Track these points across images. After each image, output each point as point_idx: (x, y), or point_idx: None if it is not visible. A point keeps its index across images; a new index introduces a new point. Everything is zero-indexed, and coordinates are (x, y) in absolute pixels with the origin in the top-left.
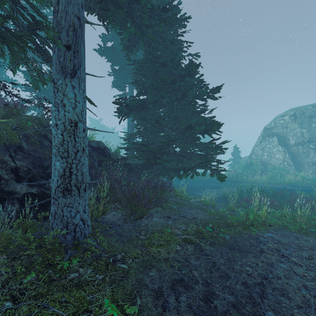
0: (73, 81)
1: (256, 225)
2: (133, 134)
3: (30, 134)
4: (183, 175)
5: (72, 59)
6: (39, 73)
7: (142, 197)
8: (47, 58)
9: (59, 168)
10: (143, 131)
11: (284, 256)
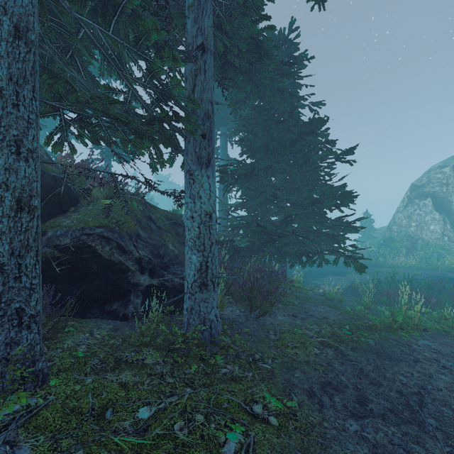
0: (208, 171)
1: (406, 329)
2: (234, 205)
3: (140, 217)
4: (307, 262)
5: (207, 148)
6: (159, 155)
7: (259, 290)
8: (171, 141)
9: (195, 262)
10: (247, 202)
11: (445, 368)
